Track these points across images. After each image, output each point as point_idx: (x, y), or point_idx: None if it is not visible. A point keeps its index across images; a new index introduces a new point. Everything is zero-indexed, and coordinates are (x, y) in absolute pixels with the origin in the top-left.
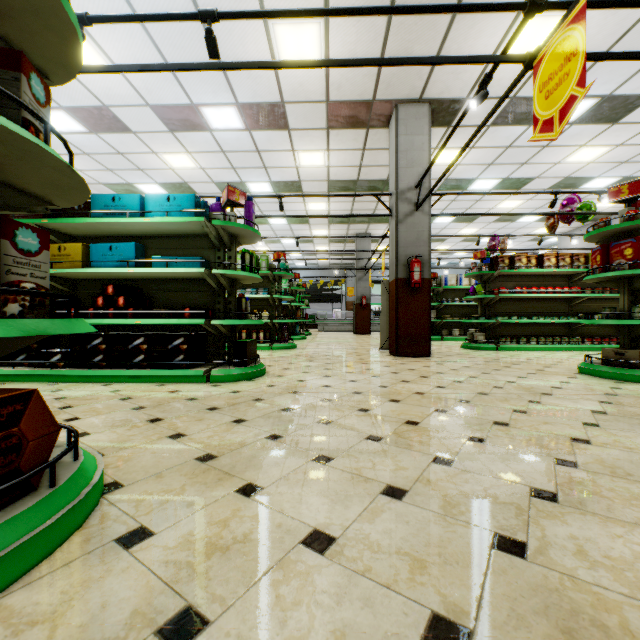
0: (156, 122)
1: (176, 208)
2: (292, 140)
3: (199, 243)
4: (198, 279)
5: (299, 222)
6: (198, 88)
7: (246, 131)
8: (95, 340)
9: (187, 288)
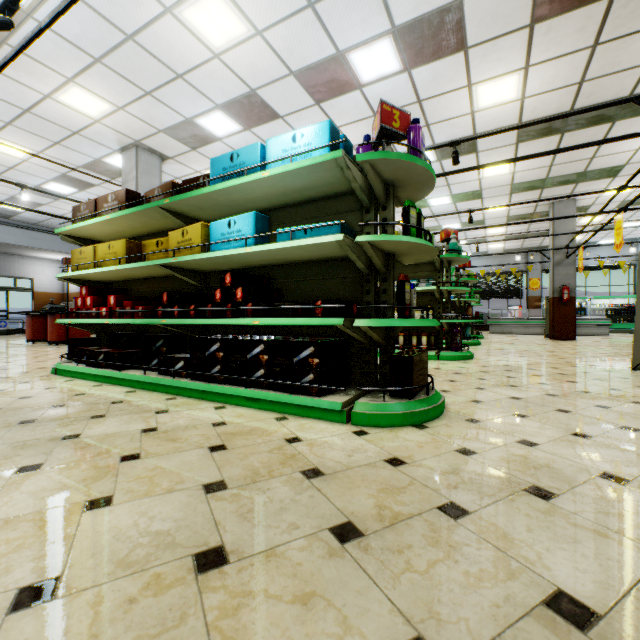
0: (301, 95)
1: (304, 149)
2: (469, 67)
3: (339, 206)
4: (338, 259)
5: (467, 198)
6: (343, 23)
7: (404, 73)
8: (212, 345)
9: (323, 273)
